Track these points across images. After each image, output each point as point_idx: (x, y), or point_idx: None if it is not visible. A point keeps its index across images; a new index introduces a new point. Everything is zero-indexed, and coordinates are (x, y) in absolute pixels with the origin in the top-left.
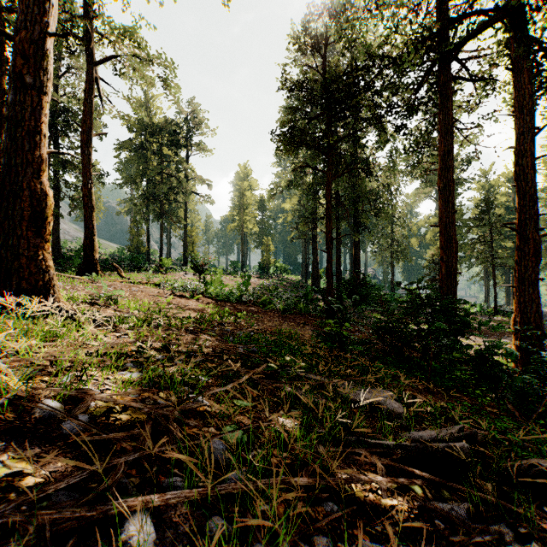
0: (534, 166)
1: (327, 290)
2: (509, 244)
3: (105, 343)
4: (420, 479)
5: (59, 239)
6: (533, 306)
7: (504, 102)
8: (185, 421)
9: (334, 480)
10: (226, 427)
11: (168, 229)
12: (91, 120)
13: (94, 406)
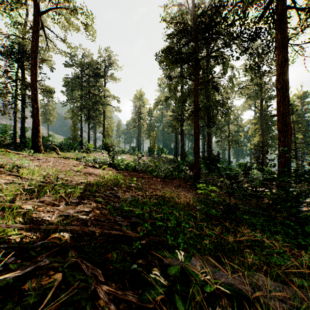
0: None
1: (195, 162)
2: (300, 136)
3: None
4: None
5: (25, 132)
6: None
7: None
8: None
9: None
10: None
11: (94, 127)
12: (37, 51)
13: None
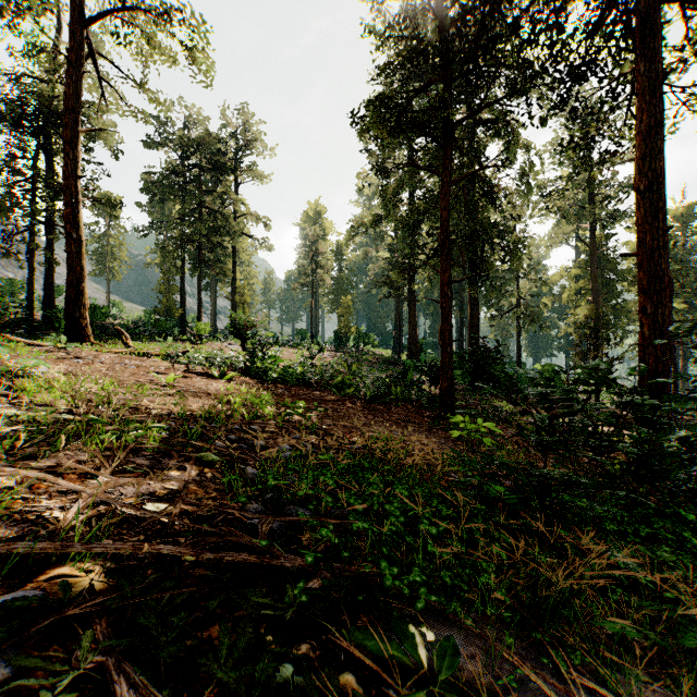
0: None
1: (442, 364)
2: (680, 305)
3: None
4: None
5: (53, 296)
6: None
7: None
8: None
9: None
10: None
11: (213, 286)
12: (77, 108)
13: None
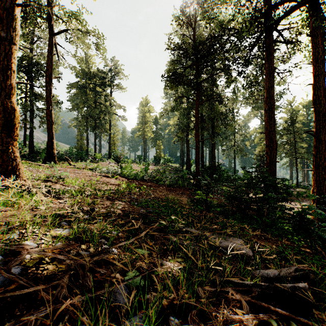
0: (325, 95)
1: (196, 172)
2: (305, 145)
3: (47, 208)
4: (274, 312)
5: (33, 142)
6: (325, 182)
7: (305, 57)
8: (97, 270)
9: (213, 324)
10: (129, 273)
11: (100, 136)
12: (51, 69)
13: (29, 258)
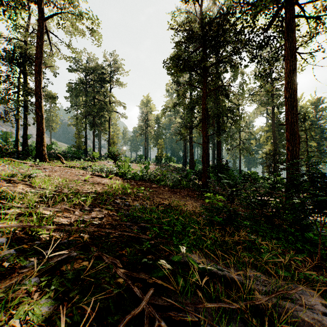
0: None
1: (203, 171)
2: (313, 143)
3: None
4: None
5: (27, 140)
6: None
7: None
8: None
9: None
10: None
11: (99, 135)
12: (41, 57)
13: None
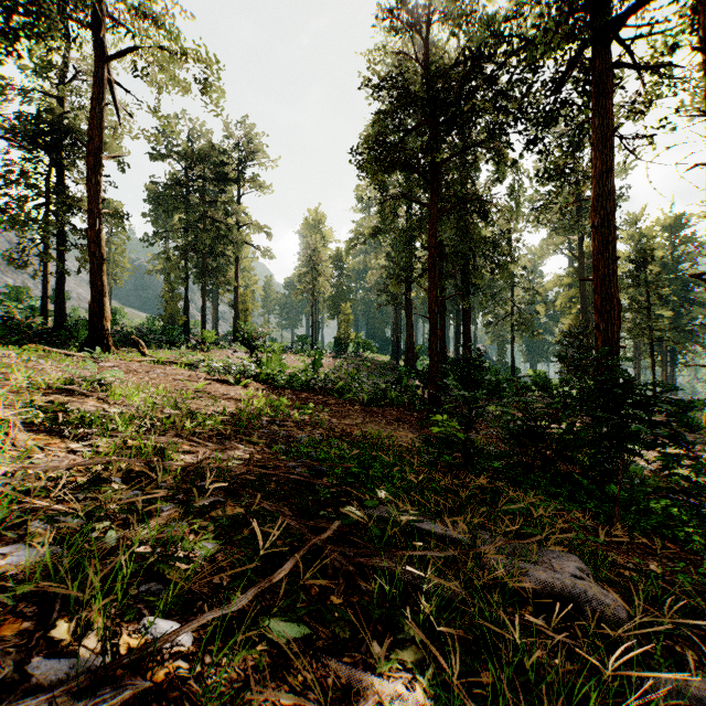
0: None
1: (431, 372)
2: (667, 312)
3: None
4: None
5: (64, 305)
6: None
7: (682, 105)
8: None
9: None
10: None
11: (215, 293)
12: (99, 137)
13: None
